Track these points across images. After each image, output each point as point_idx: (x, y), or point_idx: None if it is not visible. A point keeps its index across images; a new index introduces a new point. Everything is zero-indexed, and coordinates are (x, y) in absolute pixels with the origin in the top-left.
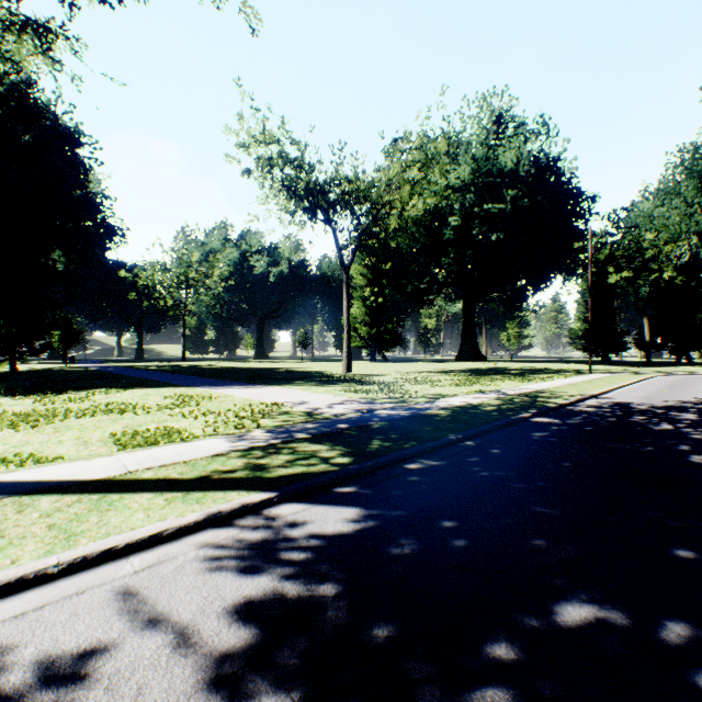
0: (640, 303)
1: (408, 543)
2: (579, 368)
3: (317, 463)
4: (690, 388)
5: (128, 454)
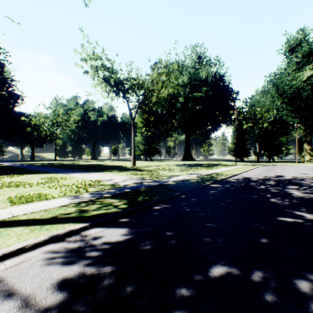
0: (255, 136)
1: (149, 244)
2: (232, 163)
3: (112, 208)
4: (272, 171)
5: (15, 207)
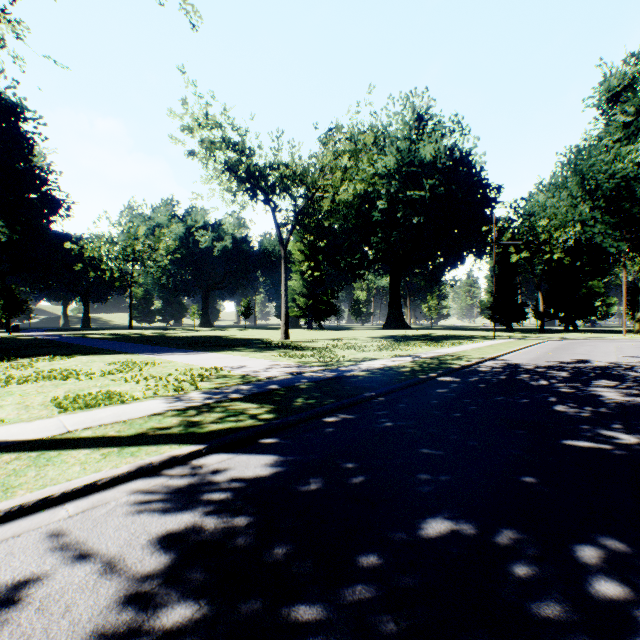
0: (535, 279)
1: (315, 482)
2: (486, 334)
3: (245, 419)
4: (570, 351)
5: (69, 416)
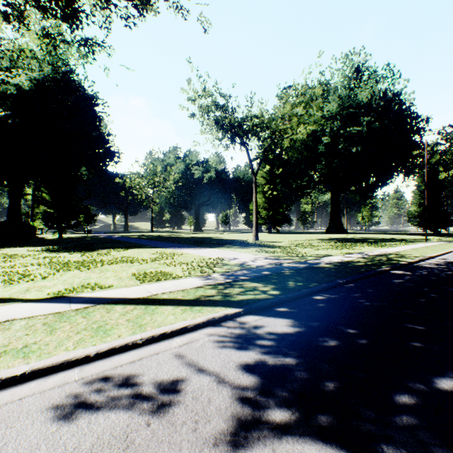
0: None
1: (330, 340)
2: (417, 238)
3: (259, 293)
4: None
5: (148, 285)
